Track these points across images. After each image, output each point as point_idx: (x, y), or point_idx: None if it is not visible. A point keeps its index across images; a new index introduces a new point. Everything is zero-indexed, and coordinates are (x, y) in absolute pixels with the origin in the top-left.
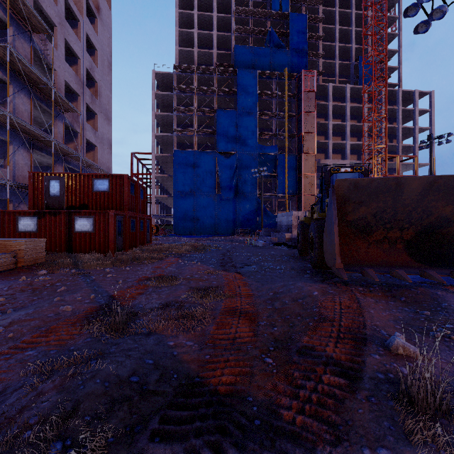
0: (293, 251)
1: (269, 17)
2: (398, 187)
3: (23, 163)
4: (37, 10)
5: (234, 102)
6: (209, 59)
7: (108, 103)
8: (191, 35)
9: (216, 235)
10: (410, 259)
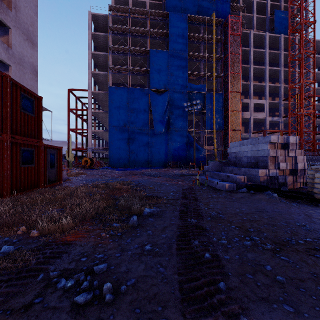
0: None
1: None
2: None
3: None
4: None
5: (165, 44)
6: None
7: (32, 25)
8: None
9: (148, 167)
10: None
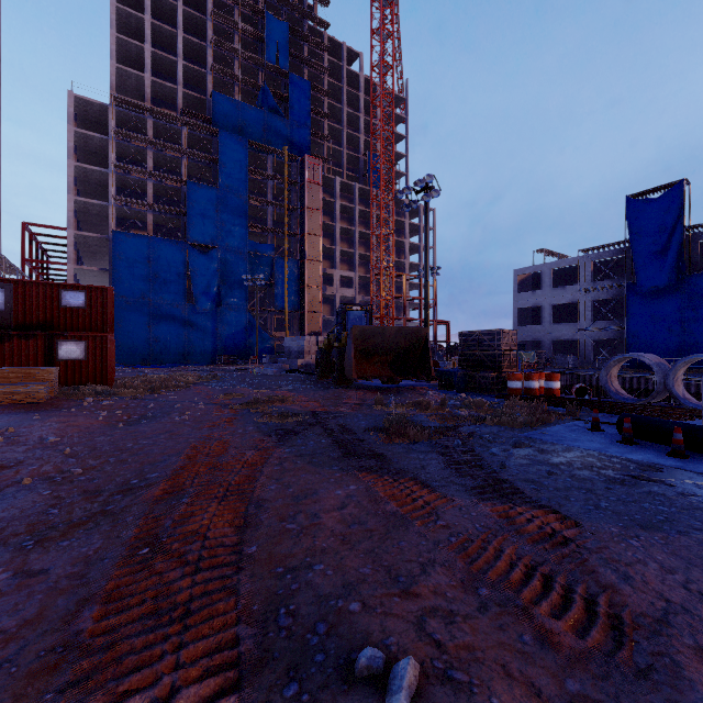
0: (310, 377)
1: (263, 67)
2: (384, 332)
3: None
4: None
5: (213, 174)
6: (169, 96)
7: None
8: (138, 50)
9: (186, 364)
10: (391, 373)
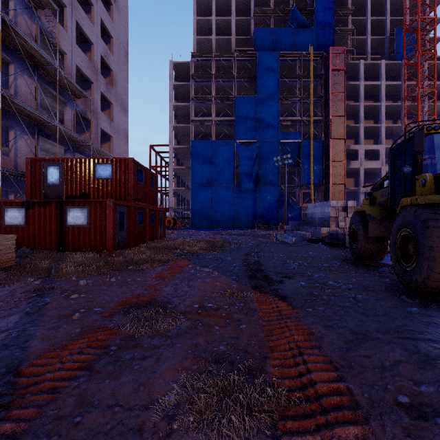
0: (338, 251)
1: None
2: None
3: (26, 150)
4: None
5: (254, 88)
6: (228, 47)
7: (125, 93)
8: (209, 23)
9: (234, 228)
10: None
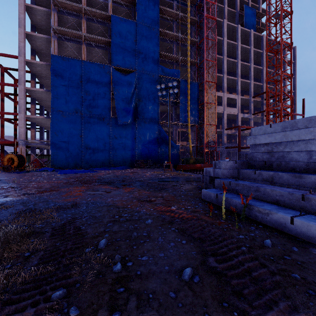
0: None
1: None
2: None
3: None
4: None
5: (132, 15)
6: None
7: None
8: None
9: (110, 167)
10: None
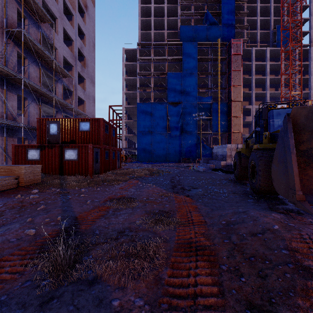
0: (229, 176)
1: (206, 3)
2: None
3: (34, 112)
4: (45, 9)
5: (180, 66)
6: (162, 38)
7: (93, 72)
8: (149, 22)
9: (166, 162)
10: None
